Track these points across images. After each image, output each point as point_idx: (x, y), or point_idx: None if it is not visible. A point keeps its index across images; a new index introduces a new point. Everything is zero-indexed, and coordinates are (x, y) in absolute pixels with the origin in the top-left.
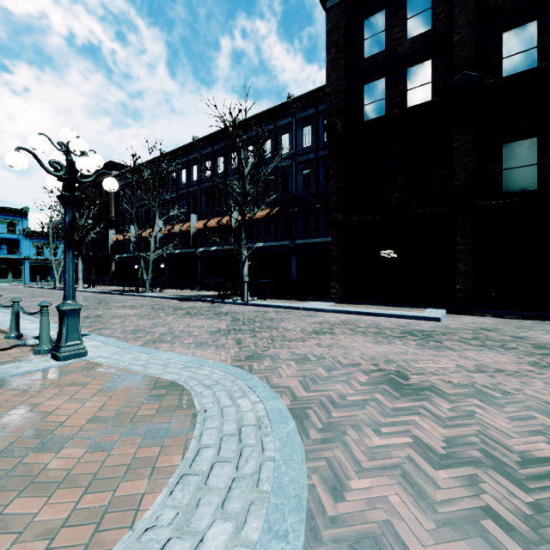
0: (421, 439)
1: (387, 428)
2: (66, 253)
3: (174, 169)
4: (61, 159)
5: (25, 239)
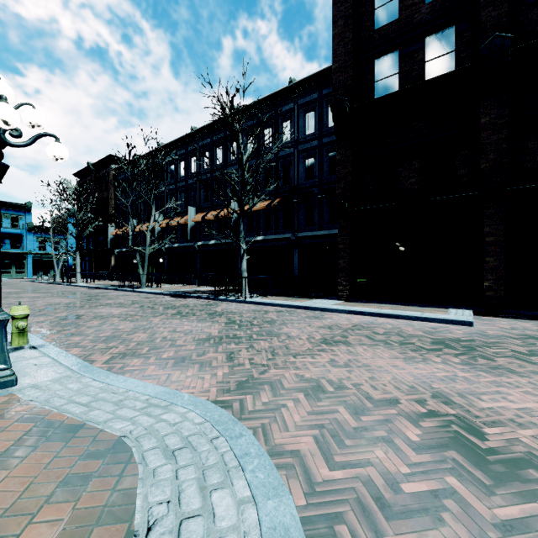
0: None
1: None
2: None
3: (173, 161)
4: None
5: (28, 234)
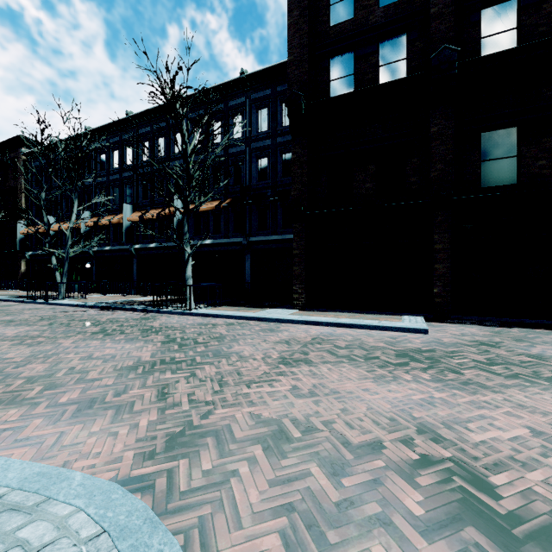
0: None
1: None
2: None
3: (104, 150)
4: None
5: None
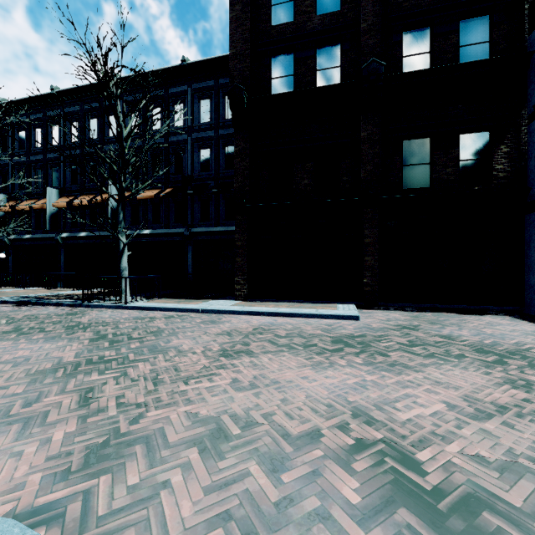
0: None
1: None
2: None
3: (23, 126)
4: None
5: None
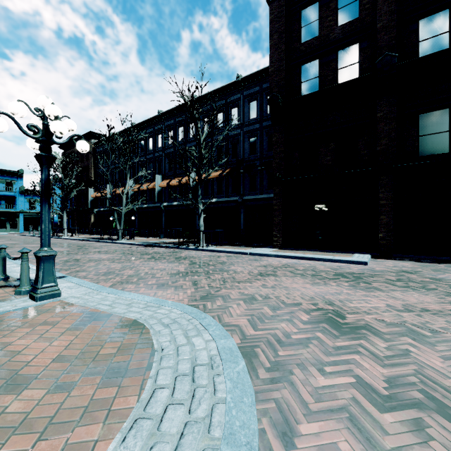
0: (363, 379)
1: (330, 367)
2: (42, 205)
3: (143, 138)
4: (39, 123)
5: (20, 196)
